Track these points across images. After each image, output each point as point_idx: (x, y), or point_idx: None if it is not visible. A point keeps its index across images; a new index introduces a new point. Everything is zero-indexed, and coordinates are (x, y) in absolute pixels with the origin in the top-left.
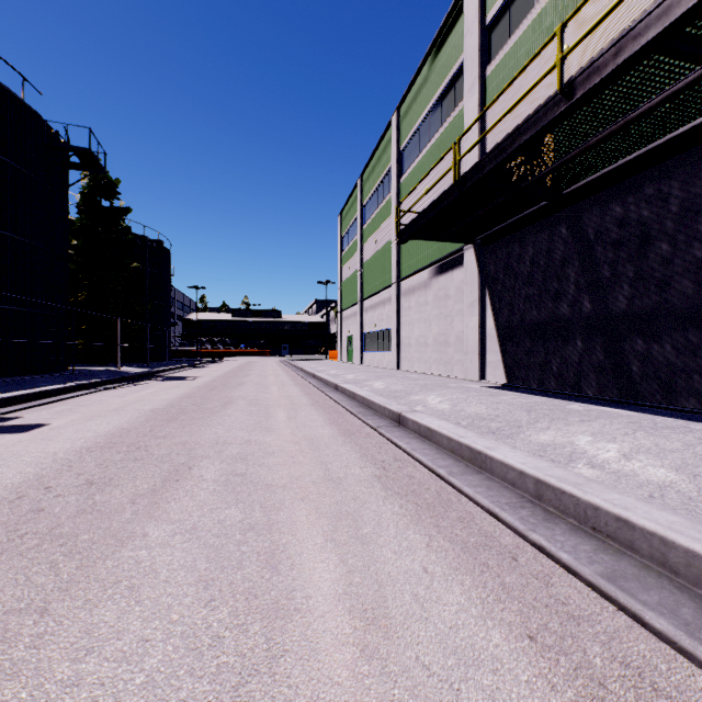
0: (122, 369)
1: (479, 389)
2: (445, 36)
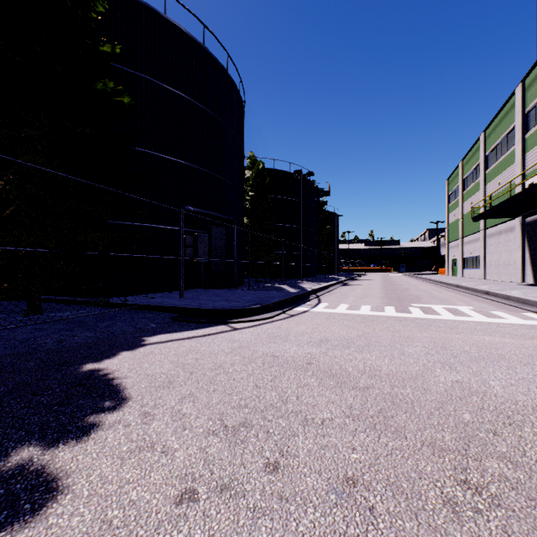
0: (332, 276)
1: (510, 285)
2: (508, 106)
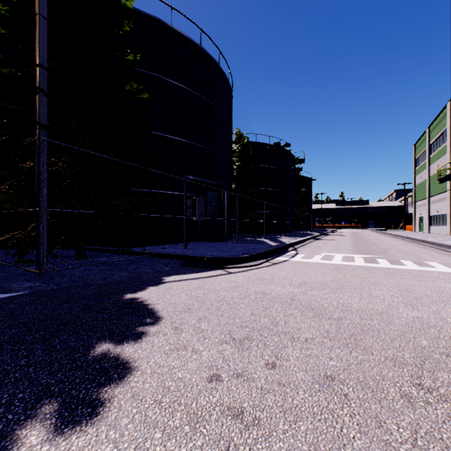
0: (307, 232)
1: None
2: None
